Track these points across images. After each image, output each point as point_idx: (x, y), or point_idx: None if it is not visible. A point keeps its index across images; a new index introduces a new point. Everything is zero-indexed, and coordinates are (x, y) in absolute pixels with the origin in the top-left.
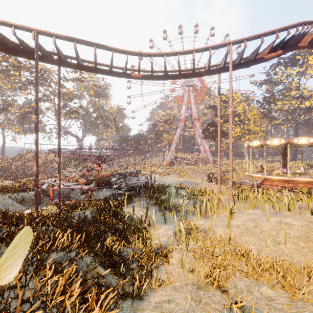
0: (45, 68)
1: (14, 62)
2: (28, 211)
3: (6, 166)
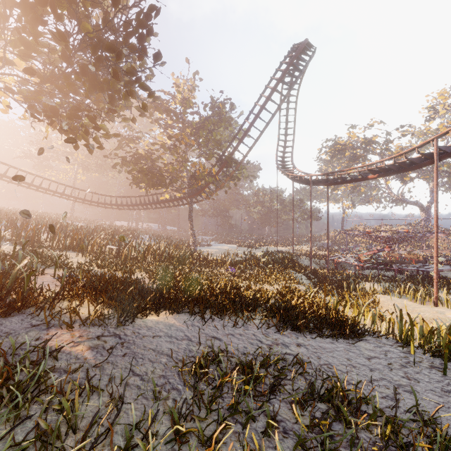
0: (366, 139)
1: (340, 147)
2: (313, 268)
3: (337, 239)
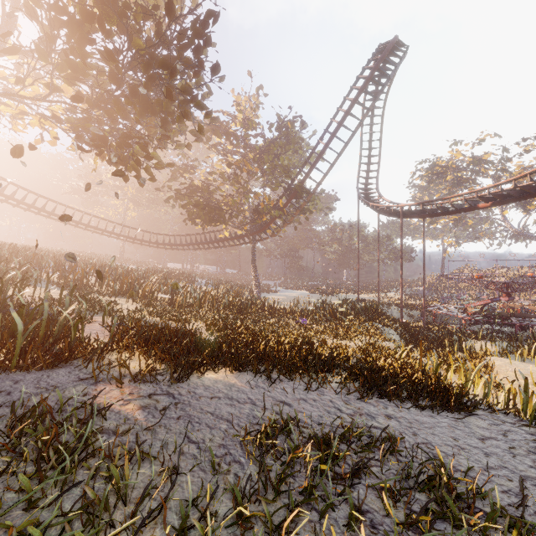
0: (475, 158)
1: (439, 169)
2: (404, 321)
3: (436, 285)
